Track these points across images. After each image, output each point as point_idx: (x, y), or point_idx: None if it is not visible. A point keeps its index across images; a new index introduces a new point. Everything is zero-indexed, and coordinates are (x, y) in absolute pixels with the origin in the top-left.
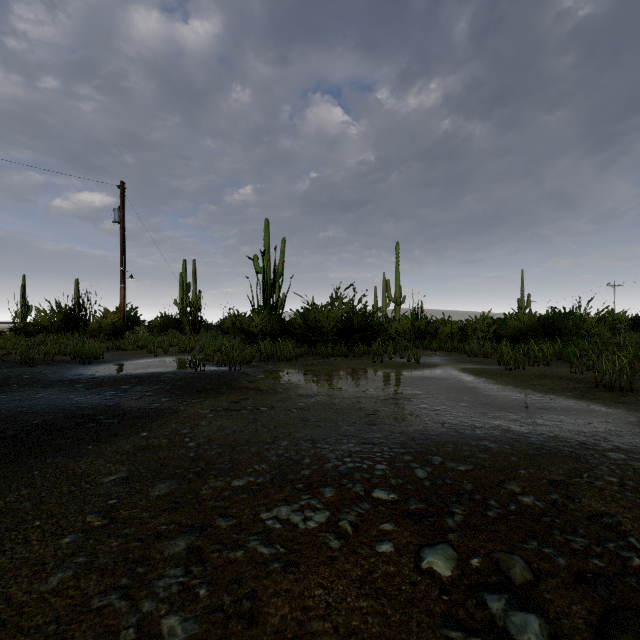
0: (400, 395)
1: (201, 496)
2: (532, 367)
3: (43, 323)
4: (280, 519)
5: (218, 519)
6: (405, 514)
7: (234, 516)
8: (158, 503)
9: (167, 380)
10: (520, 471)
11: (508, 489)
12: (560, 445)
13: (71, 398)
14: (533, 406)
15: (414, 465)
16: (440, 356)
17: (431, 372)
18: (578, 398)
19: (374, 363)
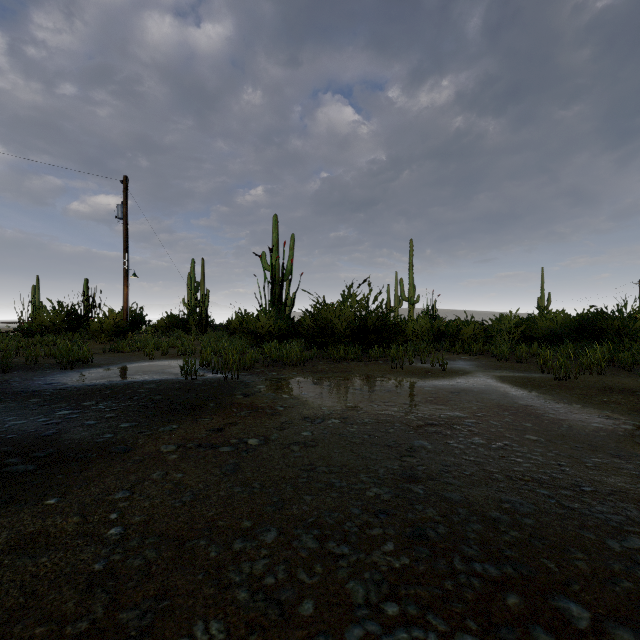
0: (437, 419)
1: None
2: (584, 376)
3: (44, 323)
4: None
5: None
6: None
7: None
8: None
9: (145, 393)
10: None
11: None
12: None
13: (6, 421)
14: (634, 441)
15: (540, 634)
16: (466, 360)
17: (464, 382)
18: None
19: (393, 369)
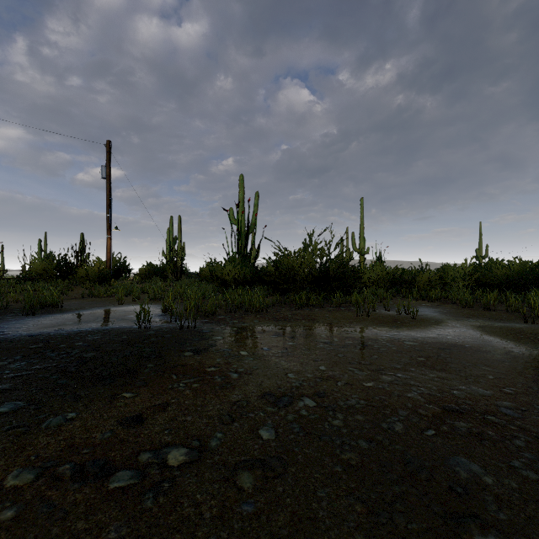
0: (454, 399)
1: None
2: None
3: (37, 271)
4: None
5: None
6: None
7: None
8: None
9: (79, 348)
10: None
11: None
12: None
13: None
14: None
15: None
16: (428, 307)
17: (445, 334)
18: None
19: (358, 317)
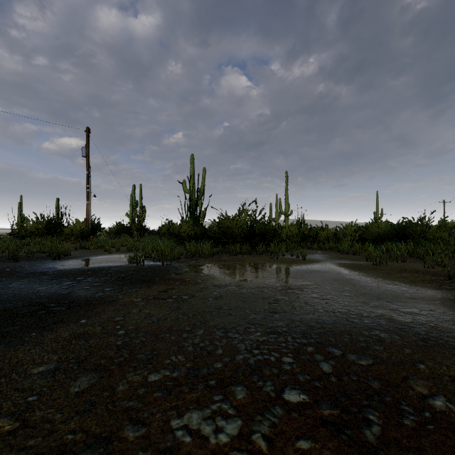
0: (294, 286)
1: (116, 394)
2: (392, 263)
3: (31, 229)
4: (190, 429)
5: (127, 427)
6: (320, 423)
7: (144, 423)
8: (74, 401)
9: (113, 273)
10: (419, 366)
11: (416, 389)
12: (443, 336)
13: (35, 288)
14: (404, 296)
15: (317, 357)
16: (320, 254)
17: (315, 266)
18: (438, 289)
19: (271, 259)
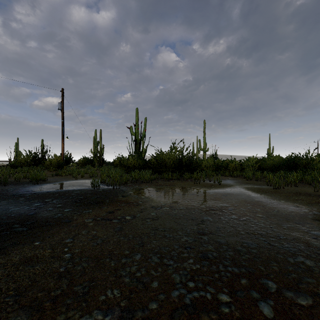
0: (215, 207)
1: None
2: (287, 187)
3: (22, 161)
4: None
5: None
6: None
7: None
8: None
9: (74, 195)
10: None
11: None
12: None
13: (10, 208)
14: (307, 217)
15: (254, 294)
16: (231, 180)
17: (229, 190)
18: None
19: (195, 184)
